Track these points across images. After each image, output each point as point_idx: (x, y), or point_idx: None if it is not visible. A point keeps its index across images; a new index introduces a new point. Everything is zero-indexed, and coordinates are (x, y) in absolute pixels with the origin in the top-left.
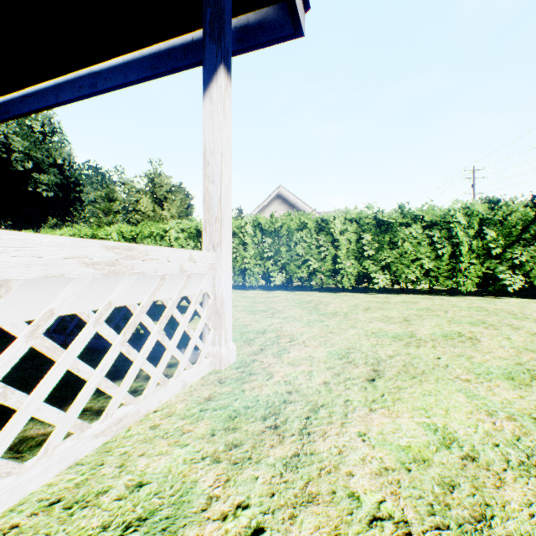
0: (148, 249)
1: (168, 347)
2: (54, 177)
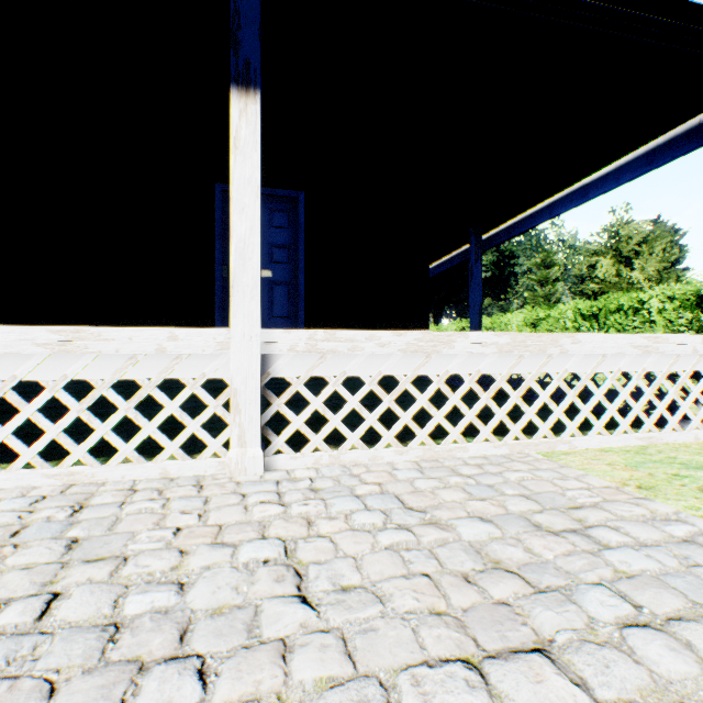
0: (667, 336)
1: (681, 406)
2: (490, 256)
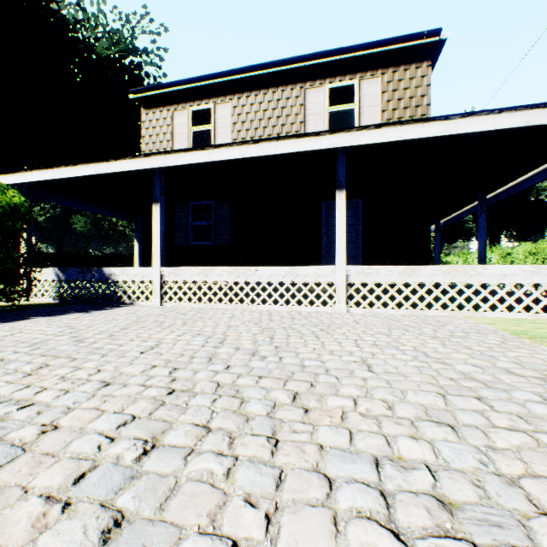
0: None
1: None
2: None
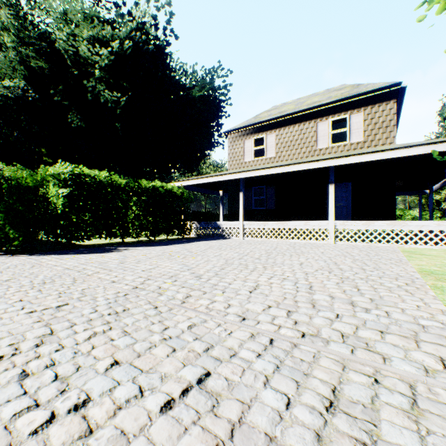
0: None
1: None
2: None
